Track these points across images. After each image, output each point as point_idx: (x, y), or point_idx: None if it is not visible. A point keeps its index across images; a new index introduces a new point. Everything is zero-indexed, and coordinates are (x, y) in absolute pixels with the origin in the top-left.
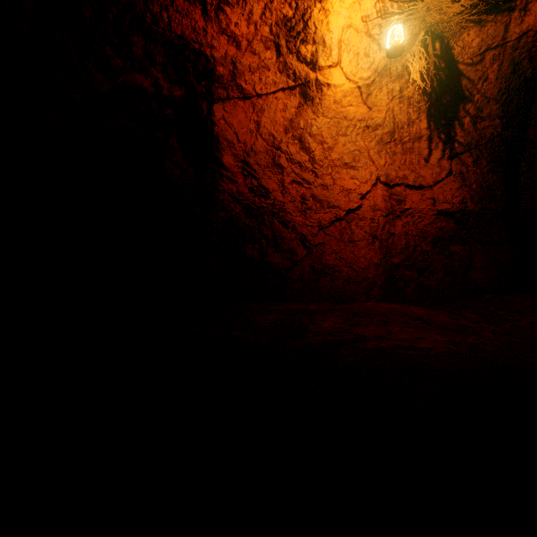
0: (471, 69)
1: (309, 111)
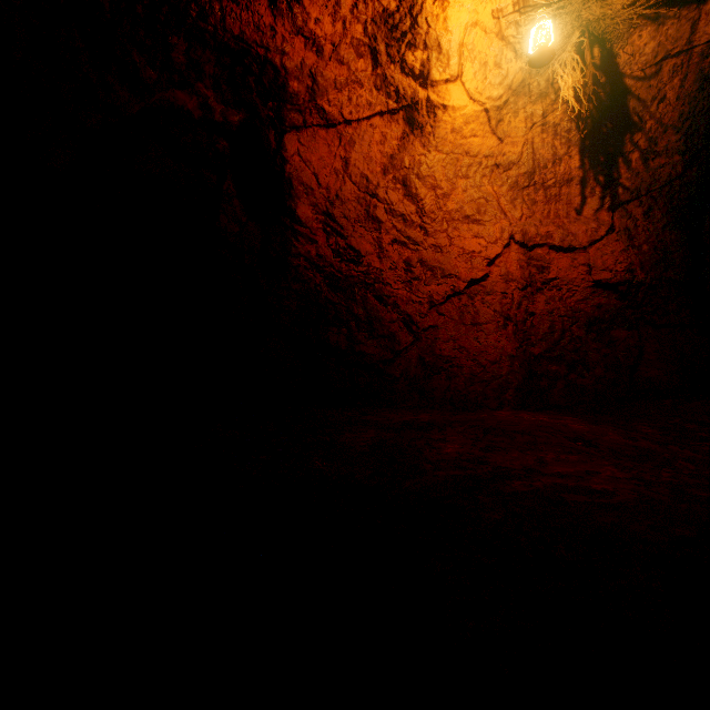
0: (642, 85)
1: (416, 143)
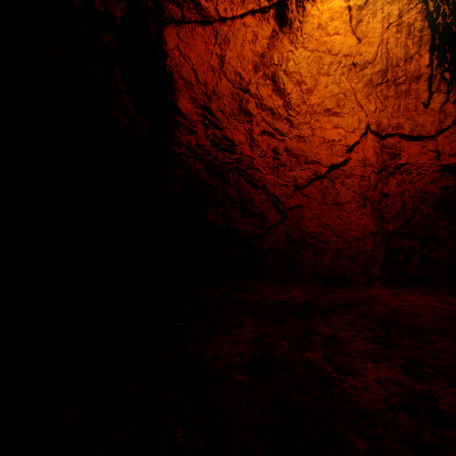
0: None
1: (285, 40)
